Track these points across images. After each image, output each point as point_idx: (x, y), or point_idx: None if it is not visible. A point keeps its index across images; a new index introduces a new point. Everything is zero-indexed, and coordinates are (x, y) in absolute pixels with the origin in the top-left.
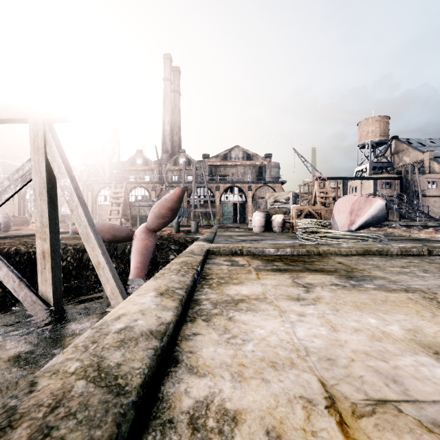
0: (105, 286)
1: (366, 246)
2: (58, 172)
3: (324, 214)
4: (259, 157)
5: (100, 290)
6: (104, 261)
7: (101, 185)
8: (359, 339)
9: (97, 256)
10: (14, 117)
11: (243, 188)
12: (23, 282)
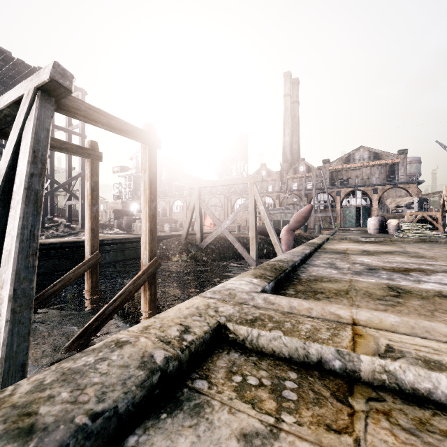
0: (278, 253)
1: (424, 238)
2: (259, 204)
3: (439, 218)
4: (390, 155)
5: (266, 260)
6: (277, 242)
7: (237, 196)
8: (361, 247)
9: (274, 240)
10: (243, 182)
11: (367, 191)
12: (244, 249)
